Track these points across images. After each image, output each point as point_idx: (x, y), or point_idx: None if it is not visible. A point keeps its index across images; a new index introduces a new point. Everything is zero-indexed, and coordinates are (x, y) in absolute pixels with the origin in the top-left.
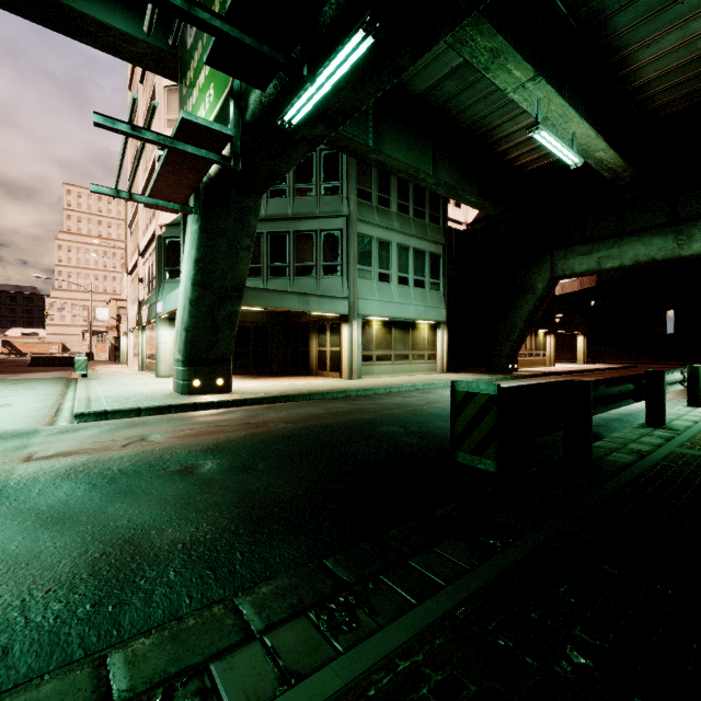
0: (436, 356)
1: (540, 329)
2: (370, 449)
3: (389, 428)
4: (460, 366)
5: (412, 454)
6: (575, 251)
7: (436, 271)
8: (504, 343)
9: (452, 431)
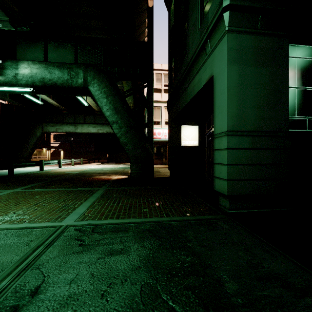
0: None
1: (44, 148)
2: None
3: None
4: None
5: None
6: (50, 125)
7: None
8: (24, 153)
9: None
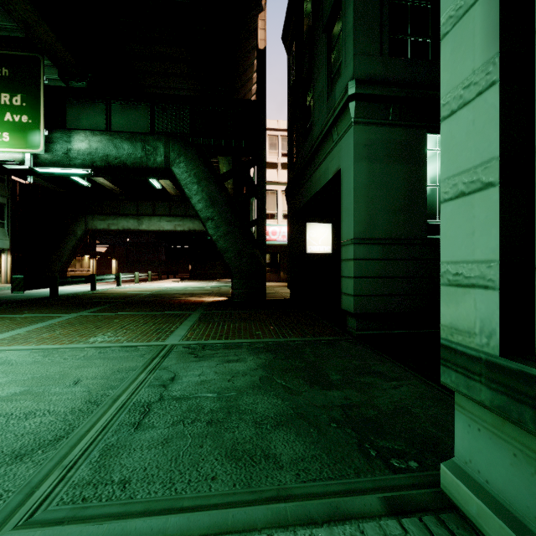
0: (1, 272)
1: (86, 255)
2: None
3: None
4: None
5: None
6: (98, 218)
7: (1, 214)
8: (57, 263)
9: (12, 287)
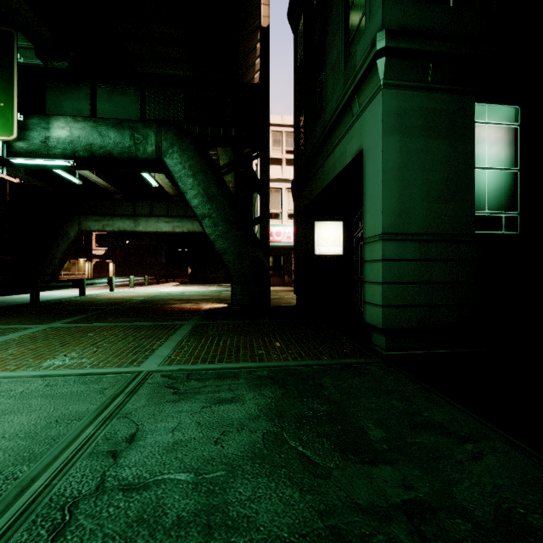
0: None
1: (81, 258)
2: None
3: None
4: None
5: None
6: (92, 218)
7: None
8: (49, 267)
9: None
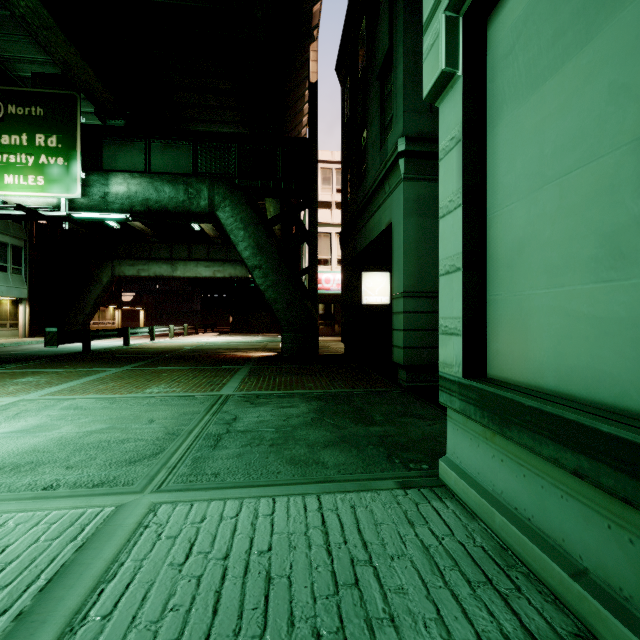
0: (18, 325)
1: (111, 305)
2: (2, 359)
3: (5, 356)
4: (41, 333)
5: (25, 358)
6: (126, 263)
7: (19, 259)
8: (80, 315)
9: (45, 341)
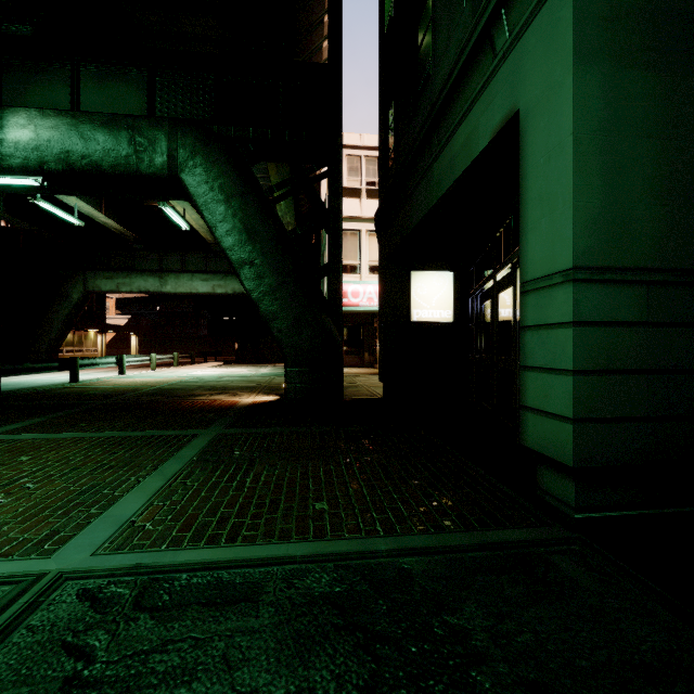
0: None
1: (91, 329)
2: None
3: None
4: None
5: None
6: (102, 275)
7: None
8: (43, 341)
9: None
